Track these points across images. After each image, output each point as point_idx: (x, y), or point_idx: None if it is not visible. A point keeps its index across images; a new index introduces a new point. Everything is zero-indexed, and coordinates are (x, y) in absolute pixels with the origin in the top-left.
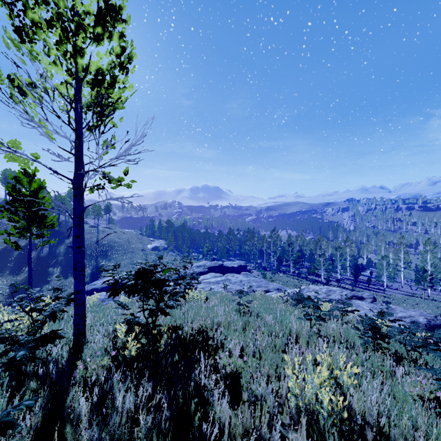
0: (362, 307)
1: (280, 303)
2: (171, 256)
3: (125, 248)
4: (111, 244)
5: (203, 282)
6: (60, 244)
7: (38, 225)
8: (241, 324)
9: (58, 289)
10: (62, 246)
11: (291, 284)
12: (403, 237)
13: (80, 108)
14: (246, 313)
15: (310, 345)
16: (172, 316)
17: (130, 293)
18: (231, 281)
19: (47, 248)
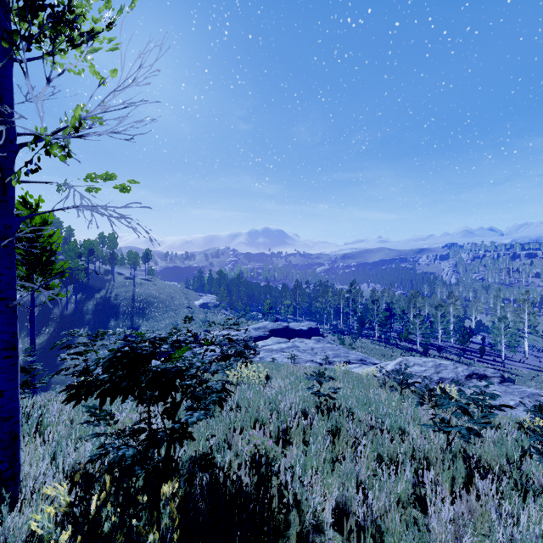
0: (489, 391)
1: (375, 386)
2: (224, 315)
3: (166, 305)
4: (149, 300)
5: (263, 349)
6: (88, 300)
7: (43, 273)
8: (325, 433)
9: (25, 369)
10: (91, 302)
11: (377, 353)
12: (527, 292)
13: (5, 11)
14: (331, 411)
15: (456, 484)
16: (213, 412)
17: (104, 399)
18: (299, 348)
19: (72, 304)
